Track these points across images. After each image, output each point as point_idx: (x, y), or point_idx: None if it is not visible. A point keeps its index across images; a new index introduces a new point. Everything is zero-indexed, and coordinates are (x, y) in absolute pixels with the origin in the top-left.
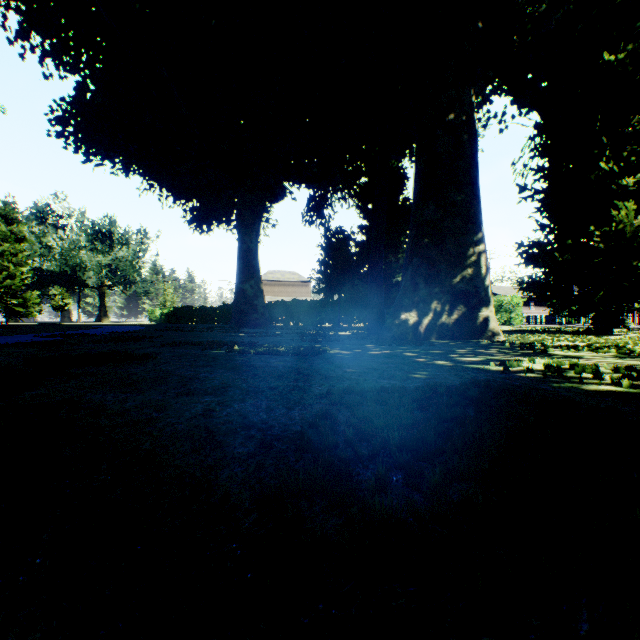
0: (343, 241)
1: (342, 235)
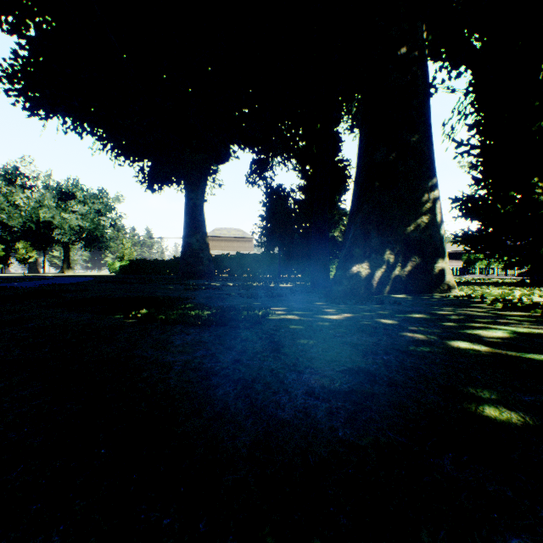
0: (283, 197)
1: (282, 192)
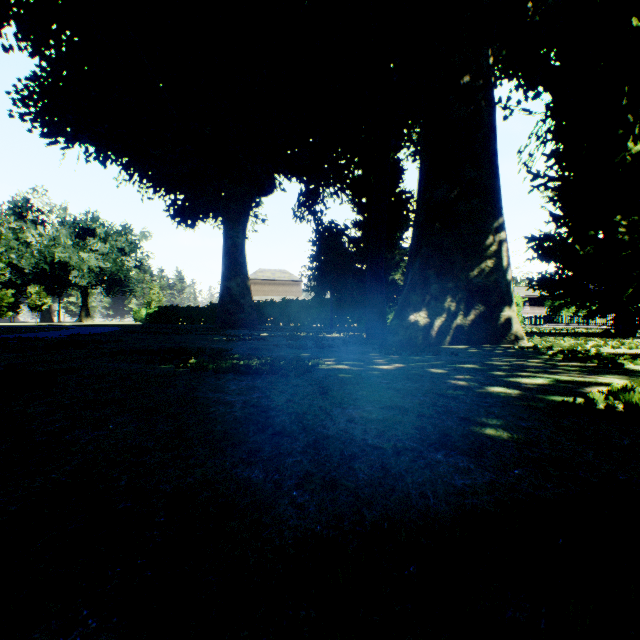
0: (336, 235)
1: (335, 229)
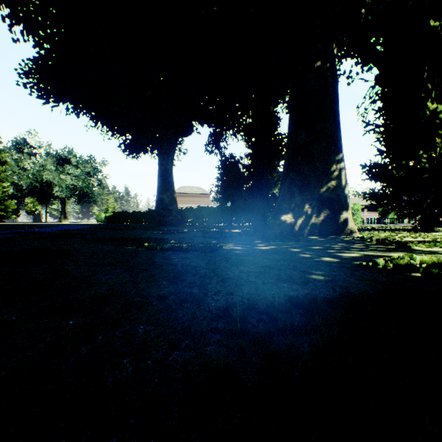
0: (234, 164)
1: (233, 159)
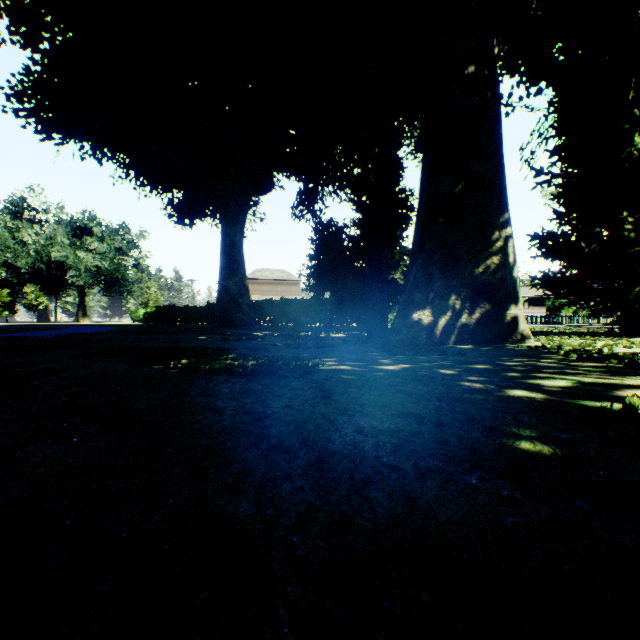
0: (335, 234)
1: (334, 227)
